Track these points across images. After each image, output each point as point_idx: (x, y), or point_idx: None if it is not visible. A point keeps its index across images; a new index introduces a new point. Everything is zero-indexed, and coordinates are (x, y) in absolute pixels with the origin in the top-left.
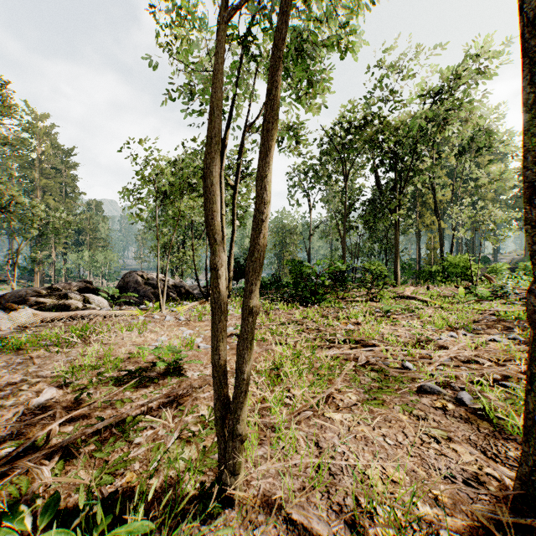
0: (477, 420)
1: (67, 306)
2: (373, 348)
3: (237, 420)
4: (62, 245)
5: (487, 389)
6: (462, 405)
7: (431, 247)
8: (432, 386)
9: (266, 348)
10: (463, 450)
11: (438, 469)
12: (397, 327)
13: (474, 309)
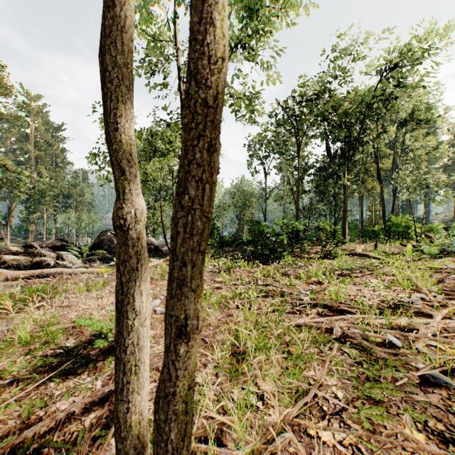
0: None
1: (39, 263)
2: (346, 317)
3: None
4: (52, 208)
5: None
6: None
7: (372, 209)
8: (435, 375)
9: (227, 313)
10: None
11: None
12: (360, 287)
13: (428, 267)
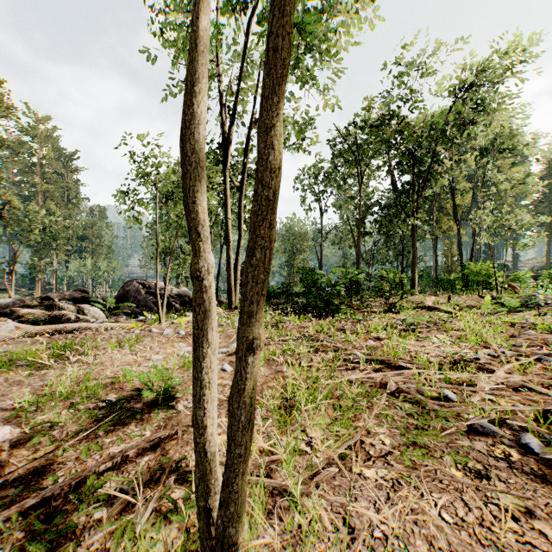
0: None
1: (58, 317)
2: (402, 372)
3: (229, 520)
4: (64, 252)
5: None
6: (529, 453)
7: (449, 254)
8: (484, 424)
9: (276, 370)
10: None
11: None
12: (424, 343)
13: (505, 321)
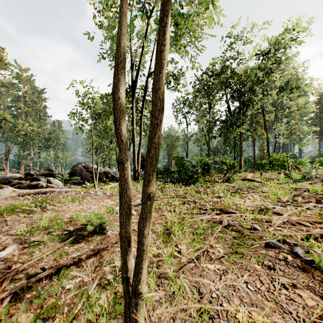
0: (310, 269)
1: (36, 185)
2: (231, 215)
3: (138, 282)
4: (37, 148)
5: (314, 246)
6: (297, 257)
7: (261, 149)
8: (275, 242)
9: (161, 214)
10: (306, 296)
11: (290, 312)
12: (245, 199)
13: (292, 187)
